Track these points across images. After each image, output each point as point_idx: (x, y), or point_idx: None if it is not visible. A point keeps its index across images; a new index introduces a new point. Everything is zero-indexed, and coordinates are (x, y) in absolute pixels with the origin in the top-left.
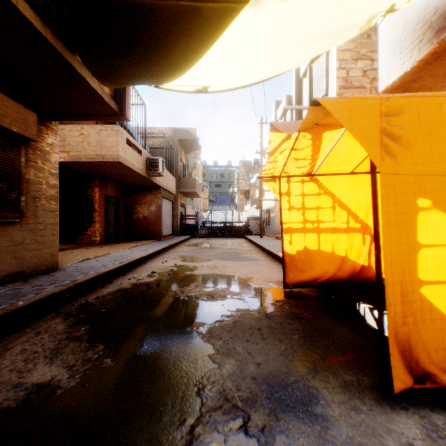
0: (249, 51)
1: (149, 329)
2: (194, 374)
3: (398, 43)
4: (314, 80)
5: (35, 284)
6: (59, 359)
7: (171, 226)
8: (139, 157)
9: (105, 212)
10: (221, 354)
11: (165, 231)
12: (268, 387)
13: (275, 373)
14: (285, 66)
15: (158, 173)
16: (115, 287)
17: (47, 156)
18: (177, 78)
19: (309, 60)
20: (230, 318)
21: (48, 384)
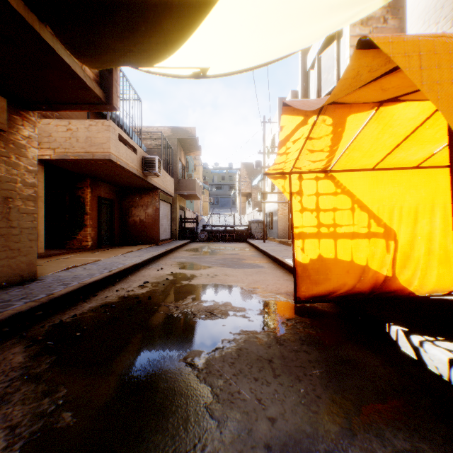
0: (256, 20)
1: (131, 362)
2: (184, 440)
3: (434, 12)
4: (323, 71)
5: (2, 299)
6: (1, 413)
7: (170, 230)
8: (133, 155)
9: (98, 215)
10: (222, 402)
11: (163, 235)
12: None
13: (297, 436)
14: (296, 44)
15: (155, 174)
16: (99, 301)
17: (22, 150)
18: (169, 55)
19: (324, 37)
20: (233, 343)
21: None
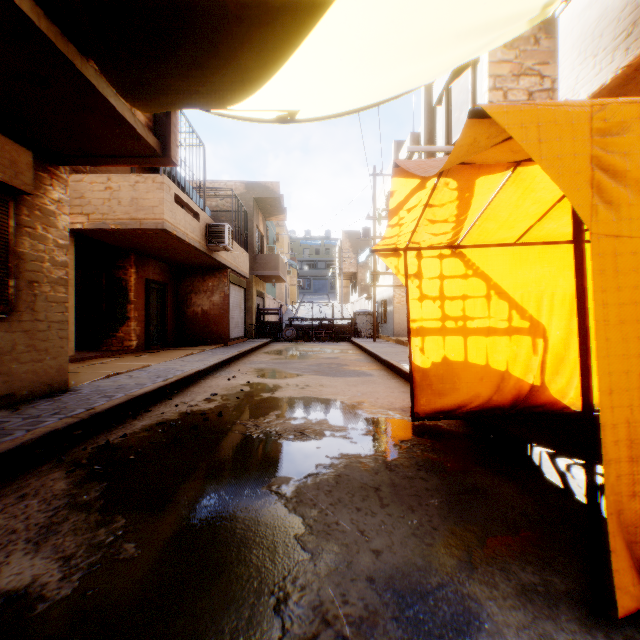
0: (360, 53)
1: (201, 490)
2: (271, 572)
3: (591, 41)
4: (454, 108)
5: (29, 415)
6: (50, 544)
7: (243, 325)
8: (194, 222)
9: (145, 305)
10: (317, 534)
11: (234, 332)
12: (395, 596)
13: (405, 569)
14: (414, 80)
15: (223, 247)
16: (154, 418)
17: (51, 219)
18: (248, 96)
19: (450, 70)
20: (330, 469)
21: (24, 592)
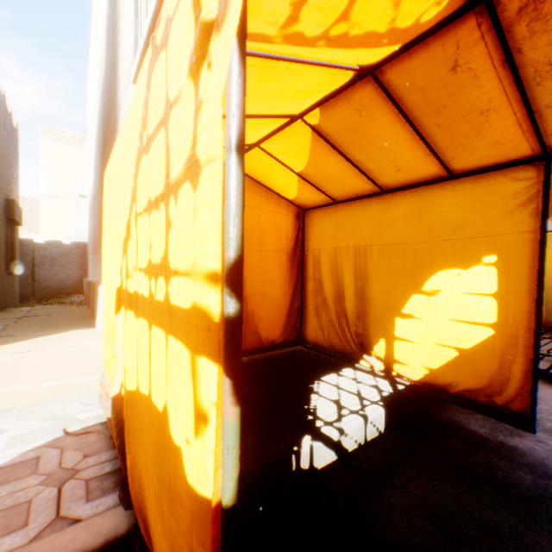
0: None
1: None
2: None
3: None
4: None
5: None
6: None
7: None
8: None
9: None
10: None
11: None
12: None
13: None
14: None
15: None
16: None
17: None
18: None
19: None
20: None
21: None
